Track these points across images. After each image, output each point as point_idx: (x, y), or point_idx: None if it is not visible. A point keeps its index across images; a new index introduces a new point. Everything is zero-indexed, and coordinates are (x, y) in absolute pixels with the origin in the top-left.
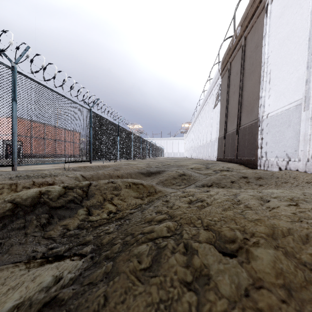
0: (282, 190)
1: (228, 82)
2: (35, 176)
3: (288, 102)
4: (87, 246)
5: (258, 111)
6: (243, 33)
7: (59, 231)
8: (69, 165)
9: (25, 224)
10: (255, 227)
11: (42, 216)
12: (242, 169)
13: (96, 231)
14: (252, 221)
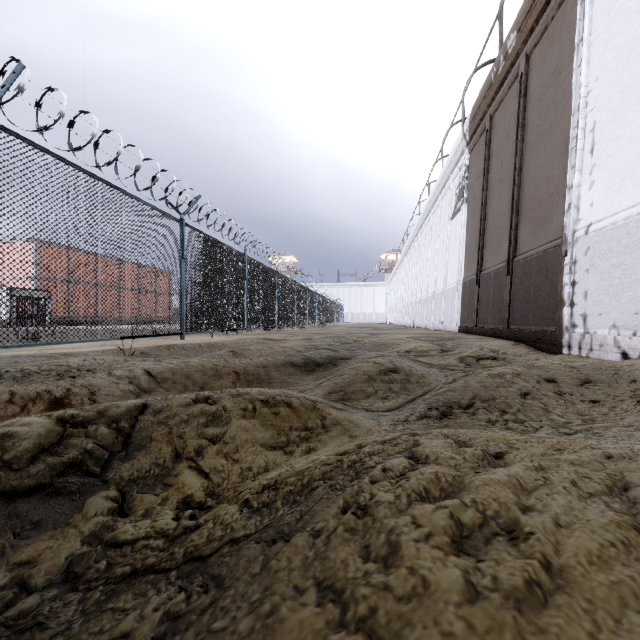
0: None
1: (486, 158)
2: (43, 373)
3: None
4: None
5: (563, 219)
6: (524, 46)
7: None
8: (137, 344)
9: None
10: None
11: None
12: (524, 353)
13: (102, 620)
14: None
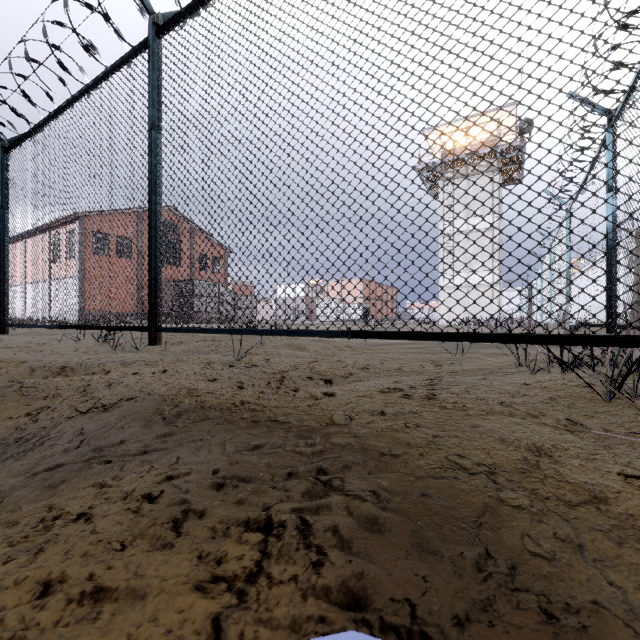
0: None
1: None
2: None
3: None
4: None
5: None
6: None
7: None
8: None
9: None
10: None
11: None
12: None
13: None
14: None
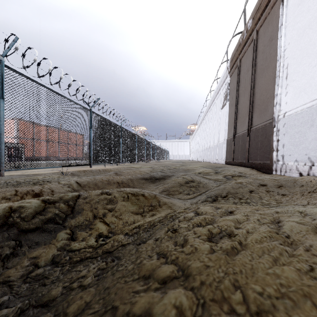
0: None
1: (238, 80)
2: (26, 183)
3: (310, 99)
4: (48, 310)
5: (273, 110)
6: (255, 26)
7: (24, 269)
8: (68, 169)
9: None
10: None
11: (5, 244)
12: (254, 174)
13: (72, 274)
14: None
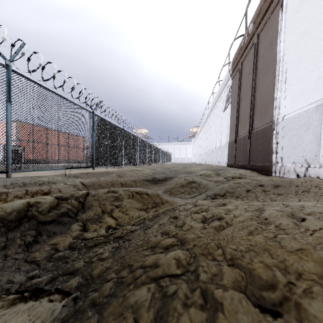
0: (313, 203)
1: (239, 83)
2: (32, 184)
3: (307, 103)
4: (75, 276)
5: (273, 113)
6: (256, 30)
7: (46, 252)
8: (71, 172)
9: (6, 243)
10: (300, 263)
11: (27, 233)
12: (255, 176)
13: (89, 254)
14: (293, 253)
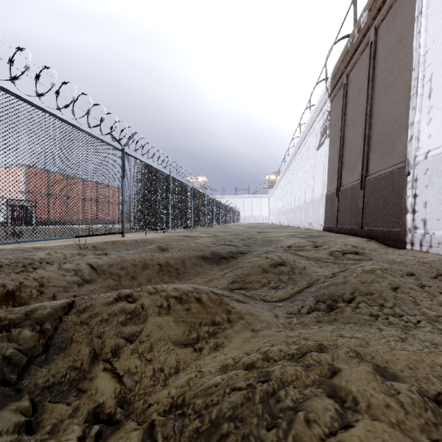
0: None
1: (343, 105)
2: (12, 265)
3: None
4: None
5: (406, 148)
6: (373, 22)
7: None
8: (91, 240)
9: None
10: None
11: None
12: (376, 248)
13: None
14: None
